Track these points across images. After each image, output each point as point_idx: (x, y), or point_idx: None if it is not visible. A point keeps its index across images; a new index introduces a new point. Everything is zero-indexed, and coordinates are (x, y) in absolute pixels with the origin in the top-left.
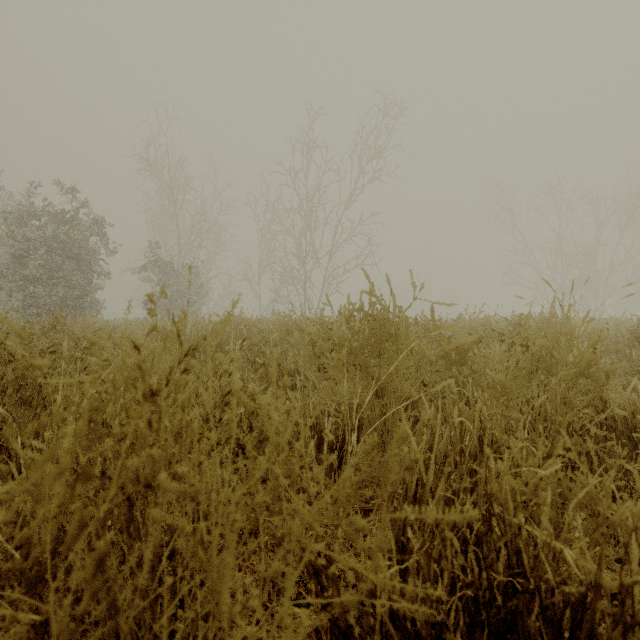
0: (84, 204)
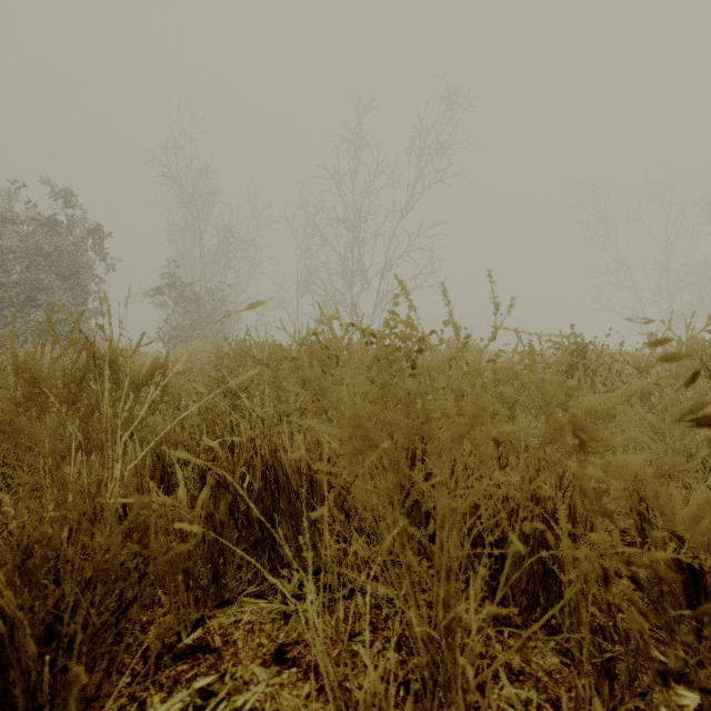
0: (70, 205)
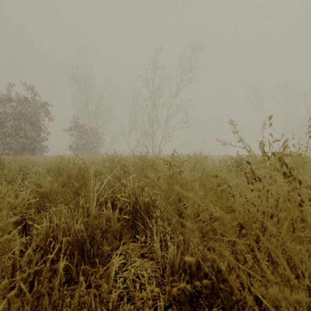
0: (35, 94)
